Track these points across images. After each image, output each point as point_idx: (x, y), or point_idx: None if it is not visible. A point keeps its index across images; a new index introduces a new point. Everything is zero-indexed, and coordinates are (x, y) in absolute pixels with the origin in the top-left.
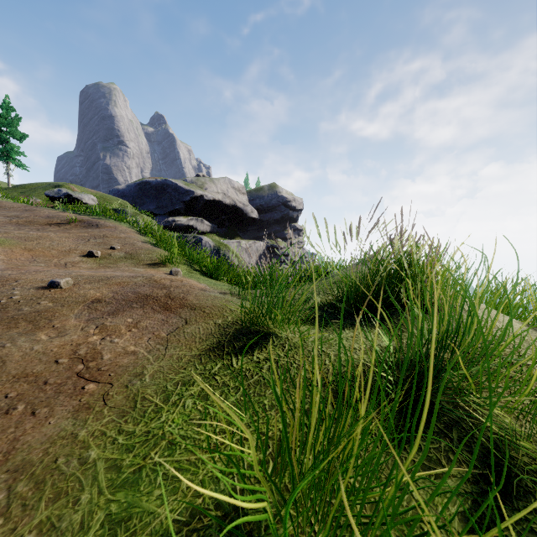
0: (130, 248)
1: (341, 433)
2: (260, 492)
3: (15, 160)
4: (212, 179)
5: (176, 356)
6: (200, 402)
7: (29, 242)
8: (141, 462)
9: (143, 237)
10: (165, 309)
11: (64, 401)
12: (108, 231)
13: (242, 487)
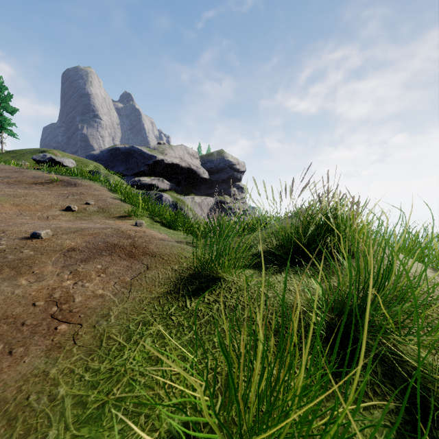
0: (102, 204)
1: (283, 378)
2: (210, 425)
3: (7, 130)
4: (171, 146)
5: (138, 298)
6: (158, 340)
7: (17, 199)
8: (104, 398)
9: (113, 194)
10: (130, 256)
11: (38, 341)
12: (84, 189)
13: (194, 421)
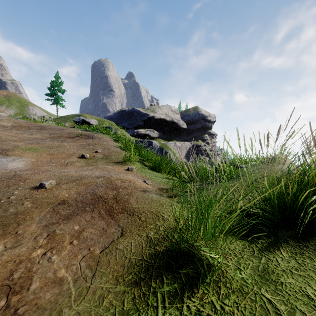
0: (107, 152)
1: None
2: None
3: (60, 104)
4: (159, 106)
5: (99, 292)
6: None
7: (52, 149)
8: None
9: (116, 144)
10: (109, 213)
11: None
12: (97, 140)
13: None
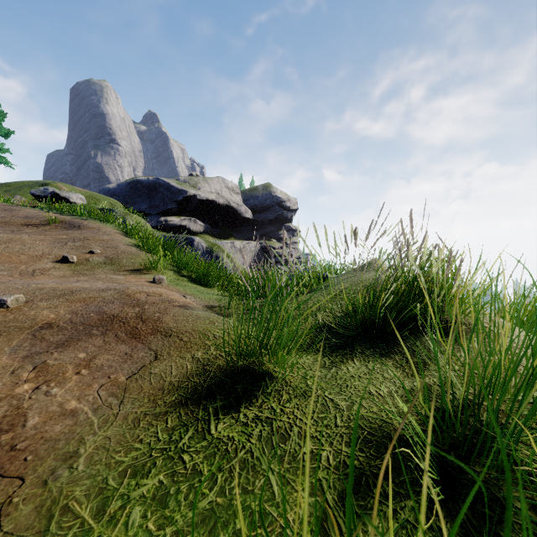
0: (111, 252)
1: None
2: None
3: None
4: (206, 179)
5: (133, 416)
6: (154, 512)
7: None
8: None
9: (128, 240)
10: (133, 336)
11: None
12: (90, 232)
13: None
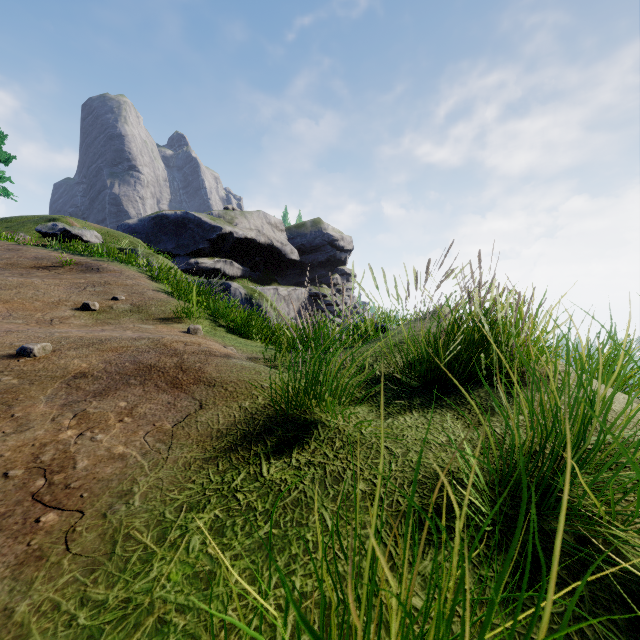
0: (138, 299)
1: None
2: None
3: None
4: (244, 213)
5: (183, 460)
6: (213, 540)
7: (6, 292)
8: None
9: (155, 284)
10: (174, 386)
11: (3, 546)
12: (111, 276)
13: None
